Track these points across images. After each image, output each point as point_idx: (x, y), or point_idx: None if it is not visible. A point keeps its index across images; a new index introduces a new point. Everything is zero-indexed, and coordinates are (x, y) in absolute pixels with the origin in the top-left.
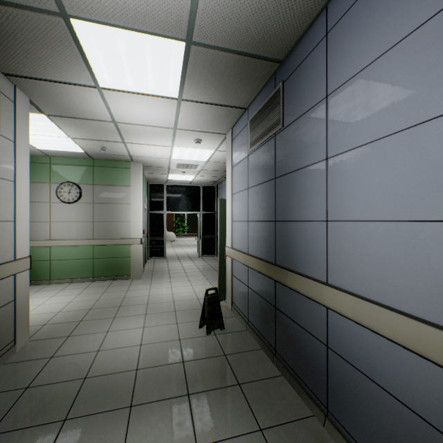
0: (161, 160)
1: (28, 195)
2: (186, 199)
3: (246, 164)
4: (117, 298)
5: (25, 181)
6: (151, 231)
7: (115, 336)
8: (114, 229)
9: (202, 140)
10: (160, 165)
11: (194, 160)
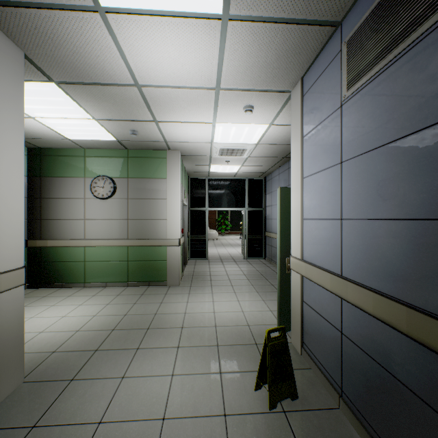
0: (201, 146)
1: (20, 184)
2: (229, 194)
3: (335, 122)
4: (147, 314)
5: (15, 163)
6: (192, 230)
7: (131, 390)
8: (149, 228)
9: (254, 107)
10: (200, 153)
11: (240, 142)
